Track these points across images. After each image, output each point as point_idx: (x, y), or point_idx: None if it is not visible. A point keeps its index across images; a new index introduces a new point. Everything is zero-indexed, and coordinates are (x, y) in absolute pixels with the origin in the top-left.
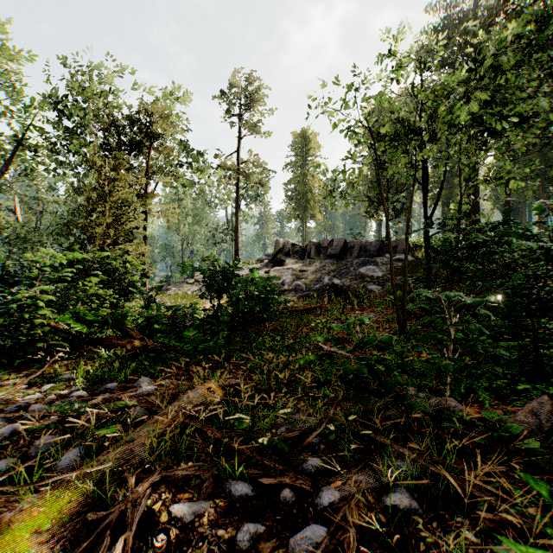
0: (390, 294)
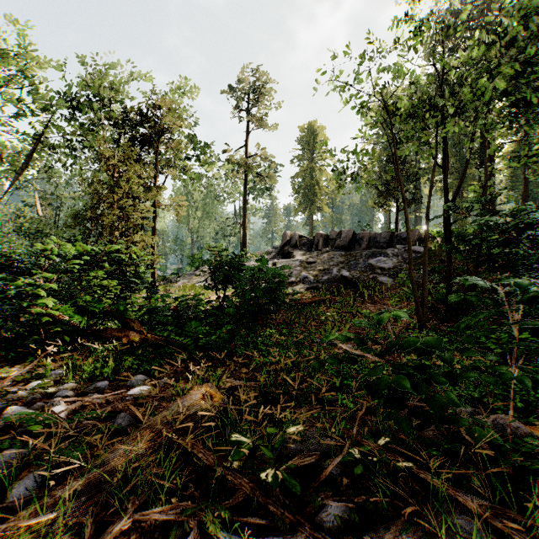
0: (402, 286)
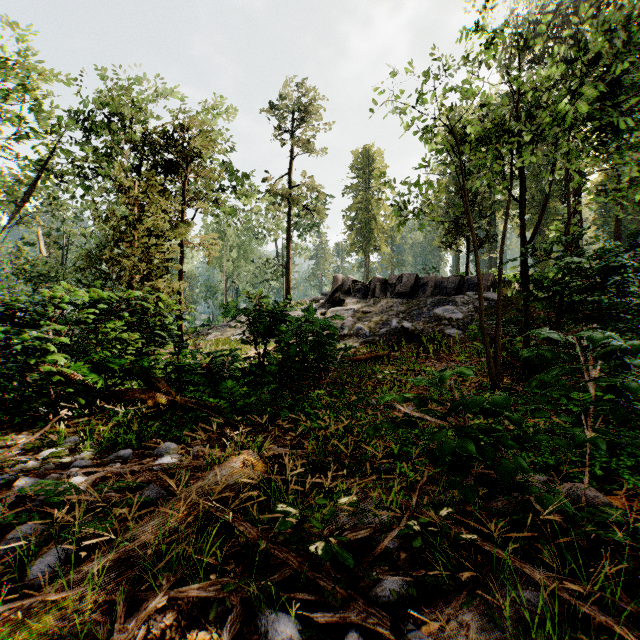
0: (473, 339)
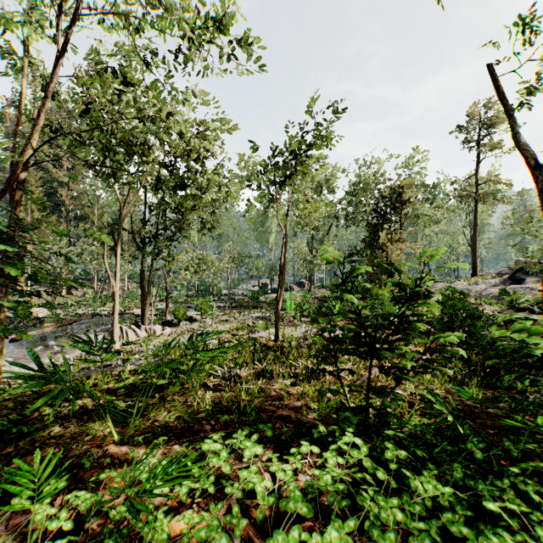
0: None
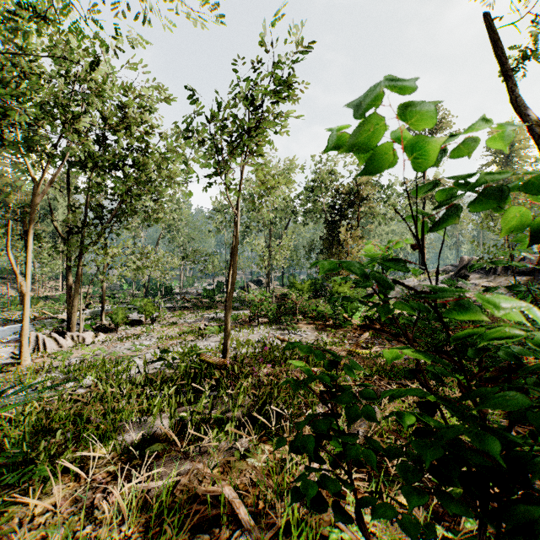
0: None
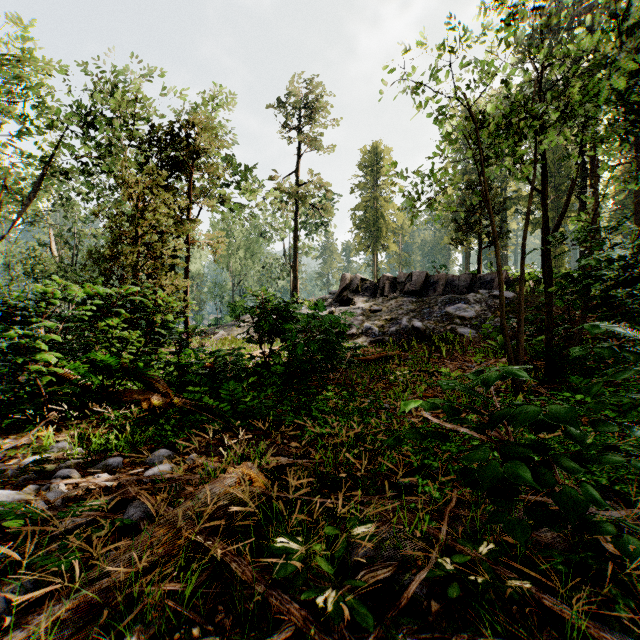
0: (487, 339)
